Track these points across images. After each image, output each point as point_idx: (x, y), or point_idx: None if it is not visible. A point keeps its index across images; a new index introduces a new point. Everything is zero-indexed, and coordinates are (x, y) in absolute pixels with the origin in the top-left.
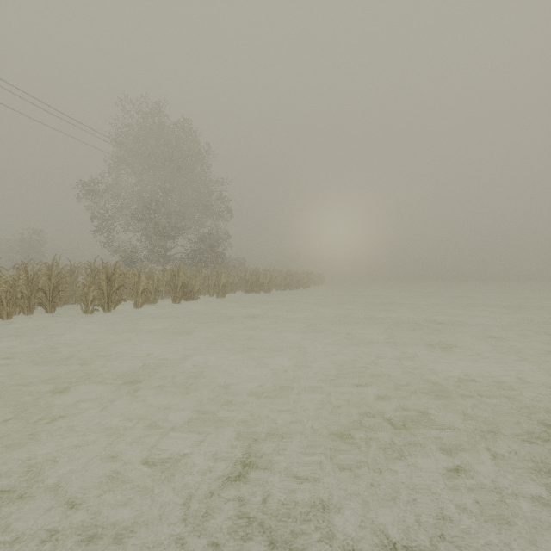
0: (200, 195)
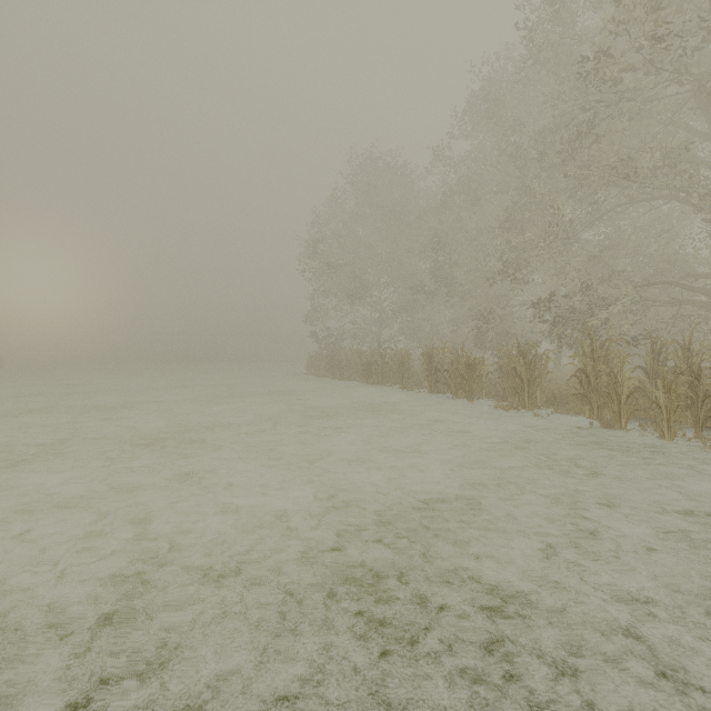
0: None
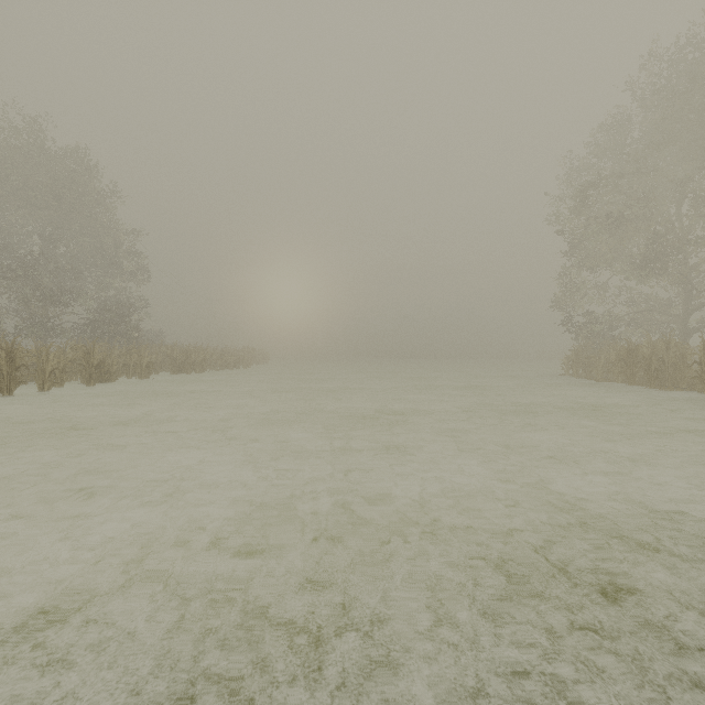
0: (102, 248)
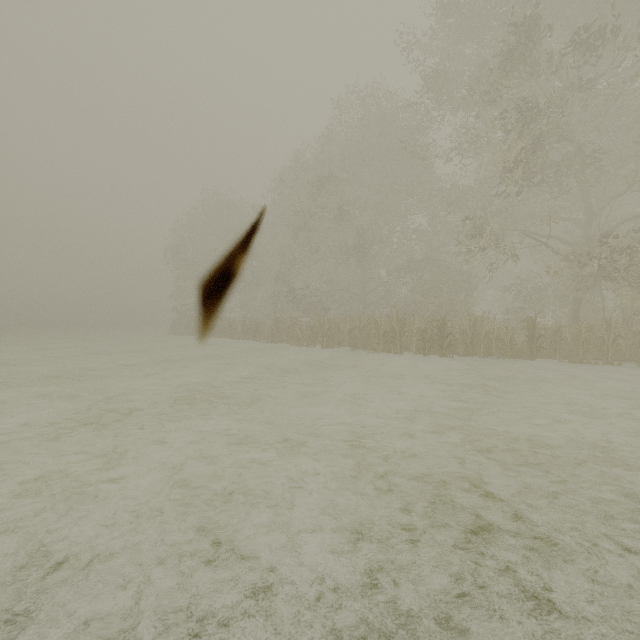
0: None
